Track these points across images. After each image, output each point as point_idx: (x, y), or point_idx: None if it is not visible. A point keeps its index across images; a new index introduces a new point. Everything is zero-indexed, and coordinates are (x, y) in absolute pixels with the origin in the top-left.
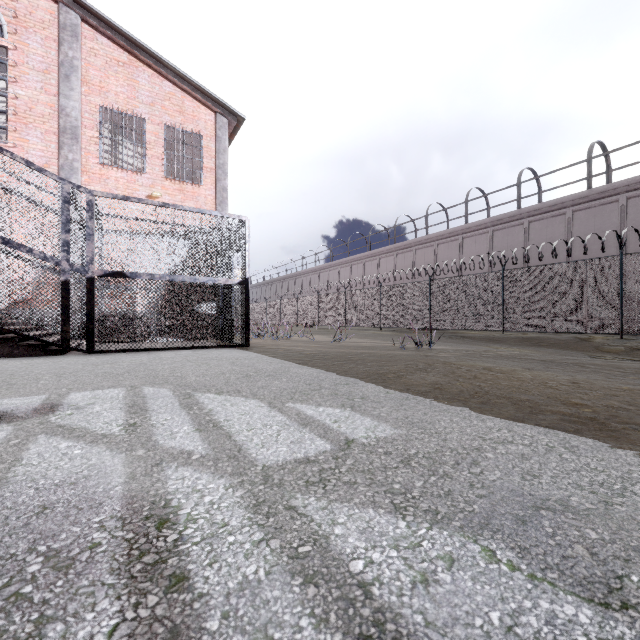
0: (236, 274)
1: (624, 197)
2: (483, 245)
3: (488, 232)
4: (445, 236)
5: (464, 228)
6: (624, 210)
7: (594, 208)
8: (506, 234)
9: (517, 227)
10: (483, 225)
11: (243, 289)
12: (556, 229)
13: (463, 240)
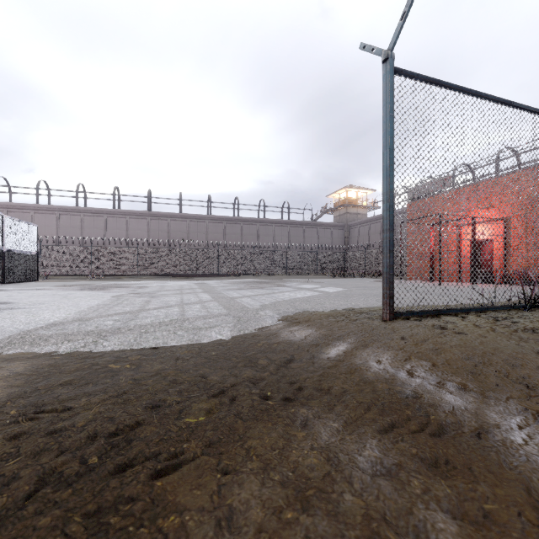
0: (35, 250)
1: (128, 217)
2: (52, 221)
3: (56, 214)
4: (17, 207)
5: (36, 206)
6: (128, 223)
7: (117, 218)
8: (69, 218)
9: (77, 216)
10: (53, 209)
11: (36, 256)
12: (99, 223)
13: (35, 214)
